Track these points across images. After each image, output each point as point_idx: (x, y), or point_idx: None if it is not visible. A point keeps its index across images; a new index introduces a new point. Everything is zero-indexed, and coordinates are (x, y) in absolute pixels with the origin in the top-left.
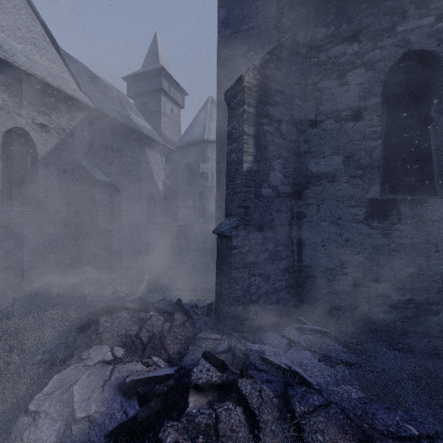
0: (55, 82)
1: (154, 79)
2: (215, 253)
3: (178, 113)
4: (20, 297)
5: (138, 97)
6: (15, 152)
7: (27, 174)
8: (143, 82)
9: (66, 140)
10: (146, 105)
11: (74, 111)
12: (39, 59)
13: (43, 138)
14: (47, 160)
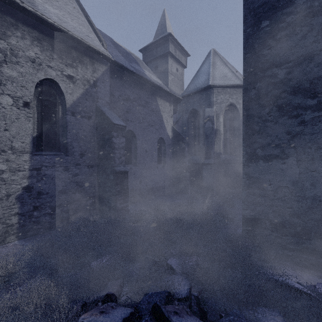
0: (80, 36)
1: (162, 45)
2: (242, 205)
3: (181, 72)
4: (32, 247)
5: (150, 64)
6: (48, 102)
7: (58, 122)
8: (154, 50)
9: (90, 90)
10: (156, 68)
11: (97, 64)
12: (69, 21)
13: (71, 88)
14: (74, 108)
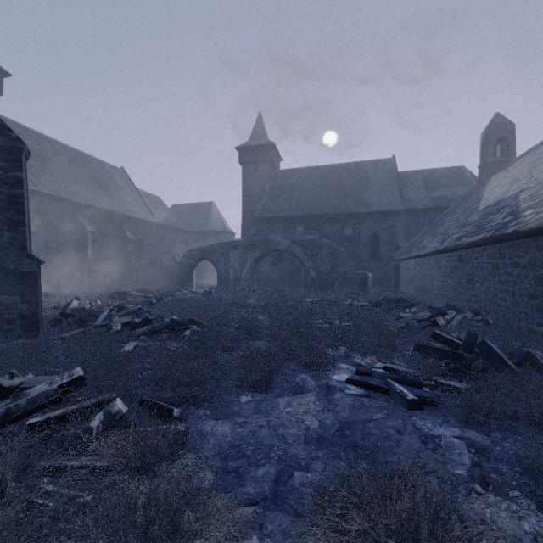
0: None
1: None
2: None
3: None
4: None
5: None
6: None
7: None
8: None
9: None
10: None
11: None
12: None
13: None
14: None
